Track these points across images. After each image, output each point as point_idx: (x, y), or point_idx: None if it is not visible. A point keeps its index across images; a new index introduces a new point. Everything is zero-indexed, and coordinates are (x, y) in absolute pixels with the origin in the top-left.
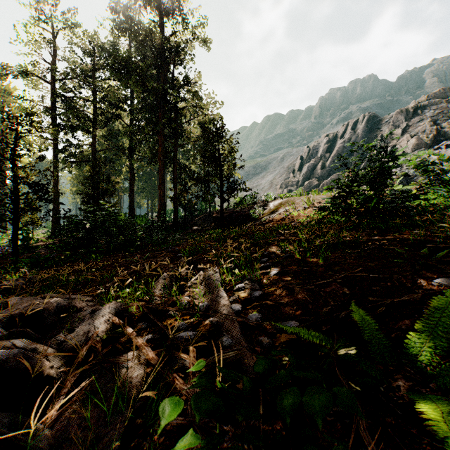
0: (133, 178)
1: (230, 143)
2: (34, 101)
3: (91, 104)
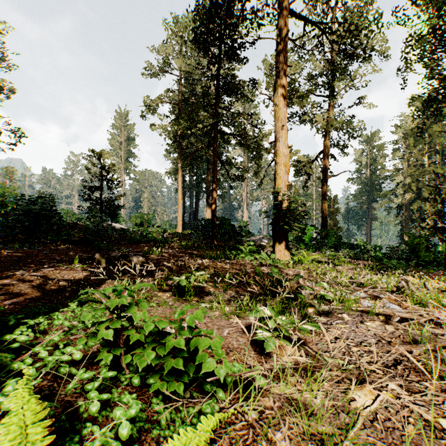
0: None
1: None
2: None
3: None
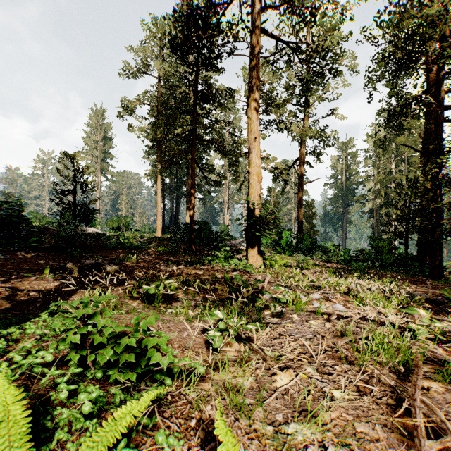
0: None
1: None
2: None
3: None
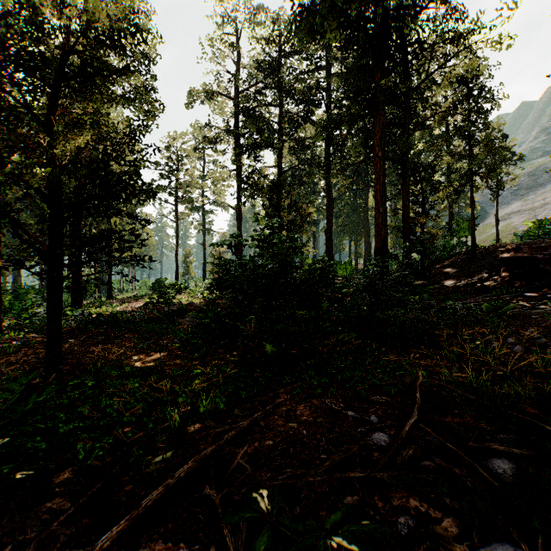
0: (331, 206)
1: (503, 124)
2: (218, 127)
3: (277, 115)
